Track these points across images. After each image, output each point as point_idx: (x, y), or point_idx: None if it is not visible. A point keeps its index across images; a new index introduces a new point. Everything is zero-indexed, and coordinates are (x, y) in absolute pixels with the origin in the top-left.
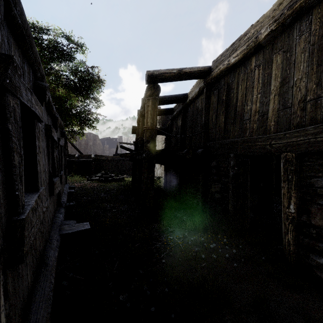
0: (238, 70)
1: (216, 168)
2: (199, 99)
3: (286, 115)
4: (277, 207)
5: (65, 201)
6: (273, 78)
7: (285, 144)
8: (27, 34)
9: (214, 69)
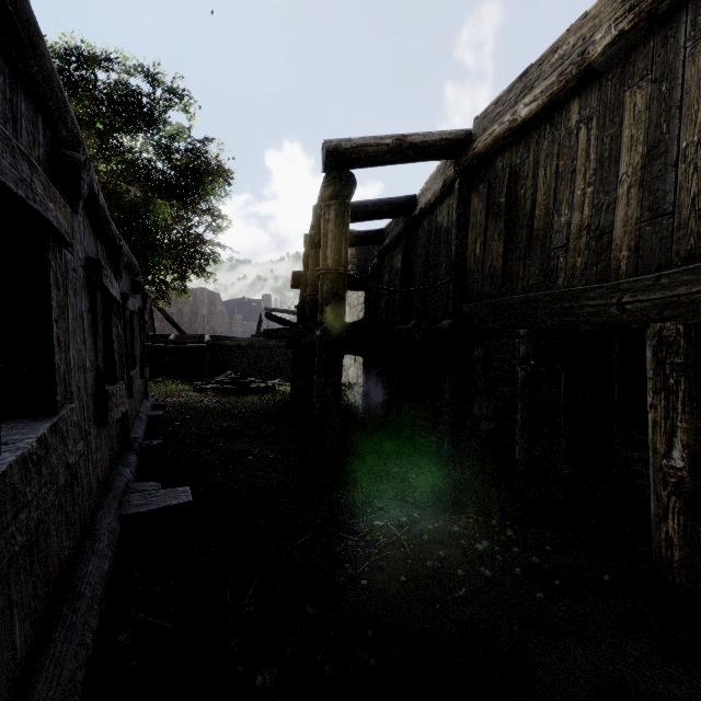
0: (537, 134)
1: (483, 362)
2: (442, 207)
3: (661, 233)
4: (621, 452)
5: (140, 436)
6: (626, 147)
7: (658, 301)
8: (18, 14)
9: (478, 137)
